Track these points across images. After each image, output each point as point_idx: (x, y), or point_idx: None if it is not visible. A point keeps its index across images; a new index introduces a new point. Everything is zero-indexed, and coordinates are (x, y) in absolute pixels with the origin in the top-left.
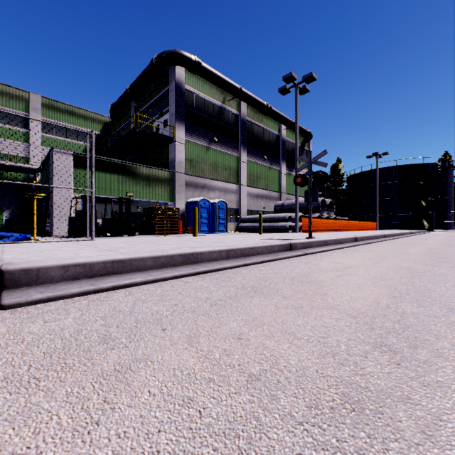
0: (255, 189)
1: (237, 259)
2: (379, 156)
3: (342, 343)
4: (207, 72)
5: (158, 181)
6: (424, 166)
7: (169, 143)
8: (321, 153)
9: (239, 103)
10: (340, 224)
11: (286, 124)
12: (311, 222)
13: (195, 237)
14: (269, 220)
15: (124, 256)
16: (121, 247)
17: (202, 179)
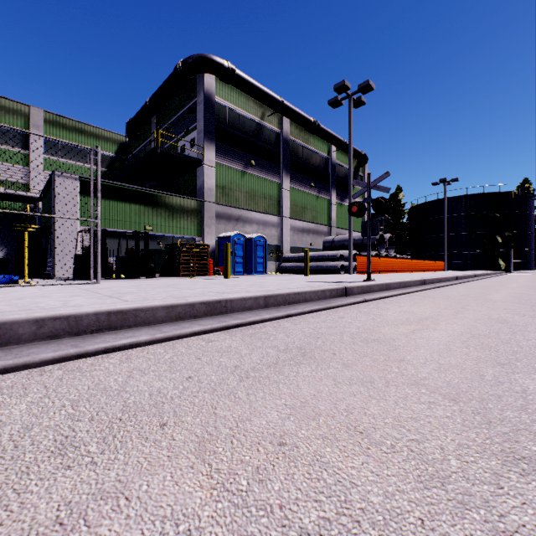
0: (300, 222)
1: (279, 307)
2: (448, 182)
3: (450, 454)
4: (243, 82)
5: (184, 212)
6: (500, 195)
7: (197, 166)
8: (383, 176)
9: (280, 119)
10: (401, 263)
11: (337, 144)
12: (369, 260)
13: (226, 280)
14: (317, 259)
15: (125, 305)
16: (128, 293)
17: (237, 210)
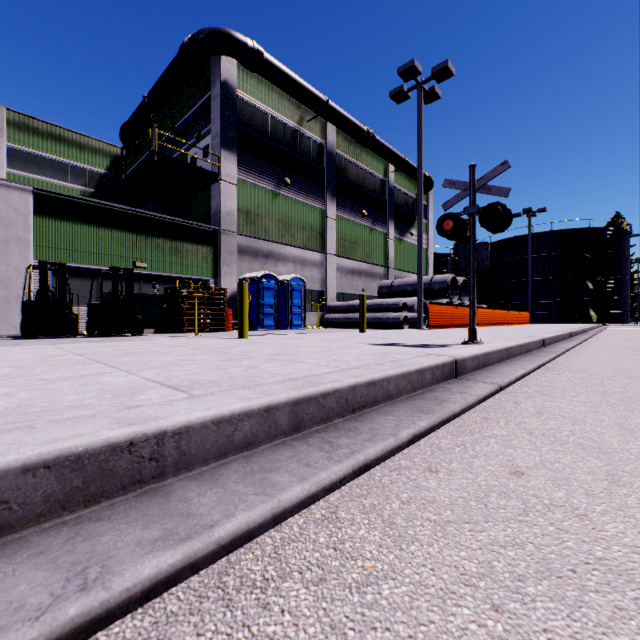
0: (349, 261)
1: (330, 427)
2: (533, 213)
3: None
4: (274, 70)
5: (192, 244)
6: (591, 231)
7: (211, 182)
8: (497, 169)
9: (324, 126)
10: (482, 315)
11: (396, 162)
12: (473, 309)
13: (239, 341)
14: (372, 309)
15: None
16: None
17: (267, 243)
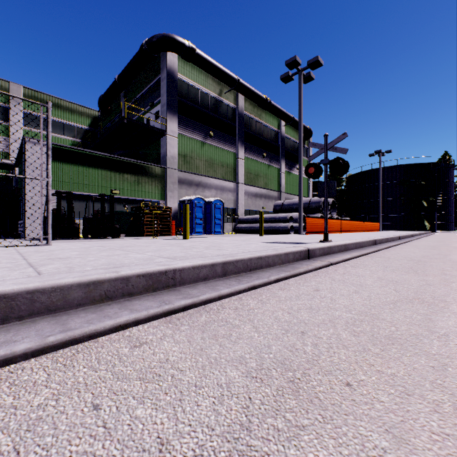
0: (253, 188)
1: (239, 275)
2: (382, 154)
3: None
4: (203, 60)
5: (149, 178)
6: (426, 165)
7: (161, 136)
8: (340, 137)
9: (236, 96)
10: (344, 224)
11: (286, 119)
12: (326, 221)
13: (185, 240)
14: (269, 221)
15: (12, 285)
16: (62, 258)
17: (197, 176)
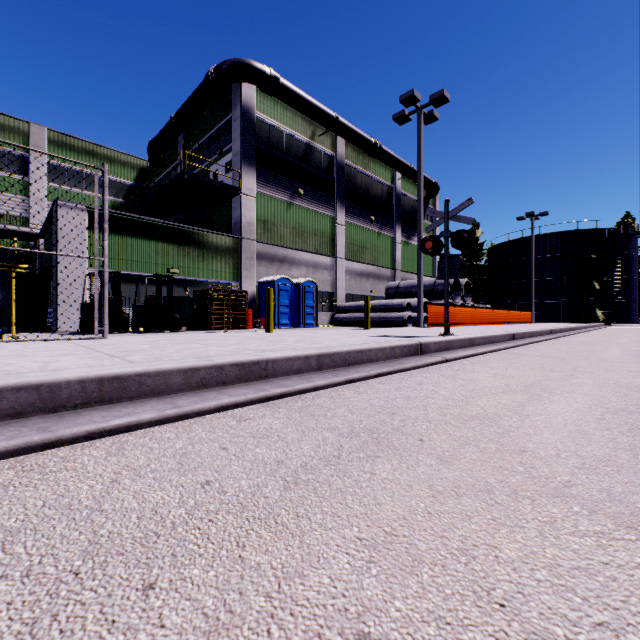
0: (358, 264)
1: (336, 370)
2: (536, 217)
3: None
4: (289, 93)
5: (217, 252)
6: (598, 232)
7: (233, 196)
8: (464, 203)
9: (334, 139)
10: (481, 314)
11: (403, 170)
12: (447, 309)
13: (268, 334)
14: (379, 309)
15: (124, 368)
16: (139, 350)
17: (282, 249)
